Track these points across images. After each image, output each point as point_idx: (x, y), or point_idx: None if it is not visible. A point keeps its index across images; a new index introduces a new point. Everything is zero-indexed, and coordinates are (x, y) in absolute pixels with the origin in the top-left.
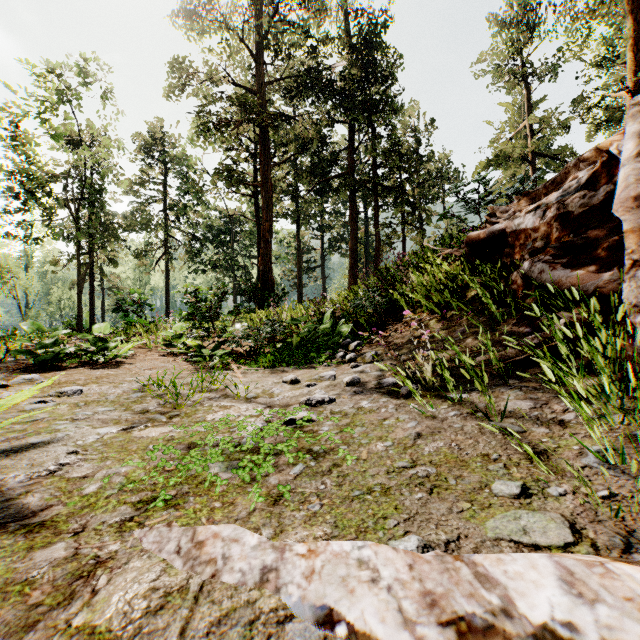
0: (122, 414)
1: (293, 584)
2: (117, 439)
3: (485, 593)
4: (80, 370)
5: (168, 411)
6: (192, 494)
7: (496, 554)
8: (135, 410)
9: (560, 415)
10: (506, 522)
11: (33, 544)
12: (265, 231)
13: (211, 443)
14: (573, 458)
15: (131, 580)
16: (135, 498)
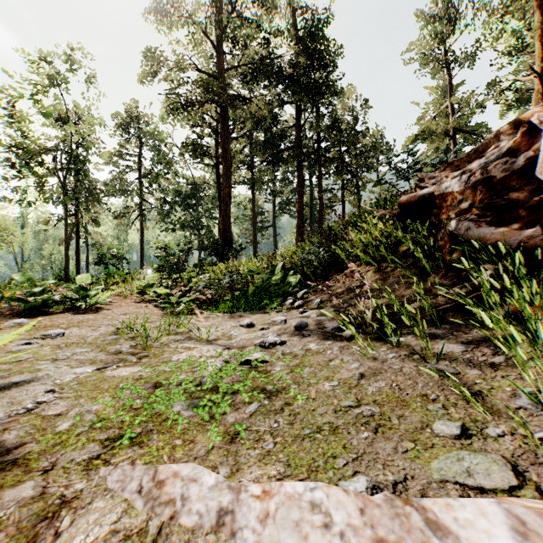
0: (97, 355)
1: (248, 528)
2: (91, 378)
3: (437, 542)
4: (64, 315)
5: (138, 352)
6: (156, 432)
7: (444, 499)
8: (109, 351)
9: (490, 358)
10: (450, 463)
11: (4, 482)
12: (225, 196)
13: (175, 383)
14: (507, 399)
15: (93, 521)
16: (103, 436)
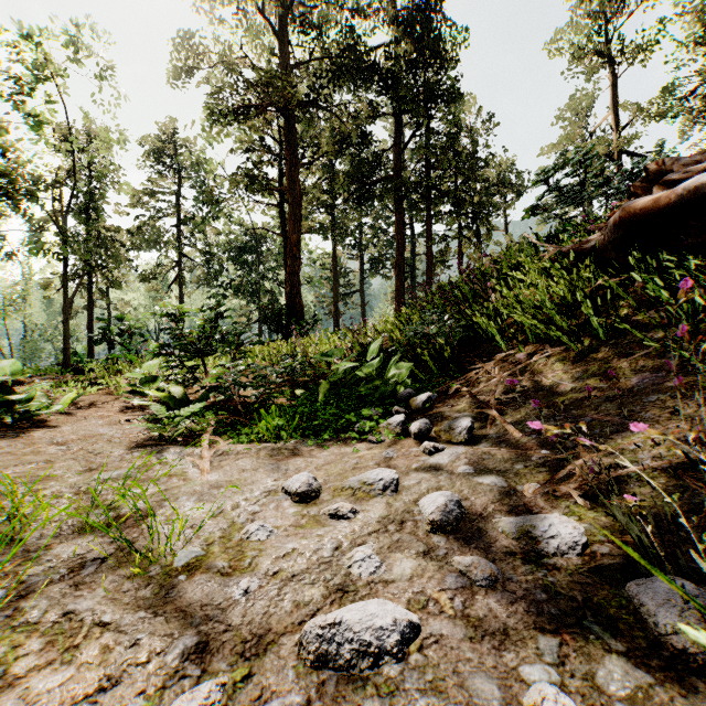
0: None
1: None
2: None
3: None
4: None
5: None
6: None
7: None
8: None
9: None
10: None
11: None
12: (292, 245)
13: None
14: None
15: None
16: None
